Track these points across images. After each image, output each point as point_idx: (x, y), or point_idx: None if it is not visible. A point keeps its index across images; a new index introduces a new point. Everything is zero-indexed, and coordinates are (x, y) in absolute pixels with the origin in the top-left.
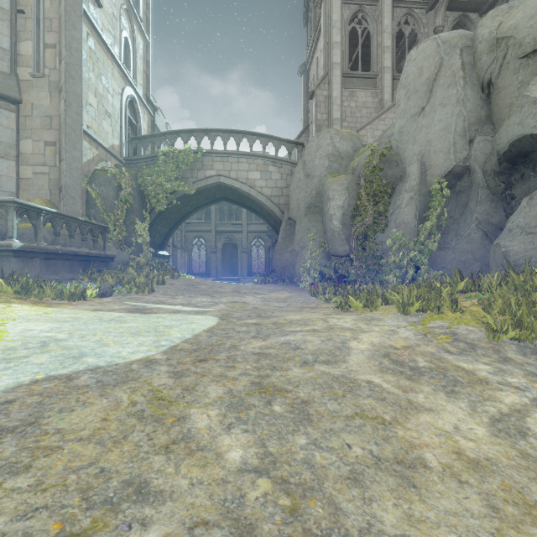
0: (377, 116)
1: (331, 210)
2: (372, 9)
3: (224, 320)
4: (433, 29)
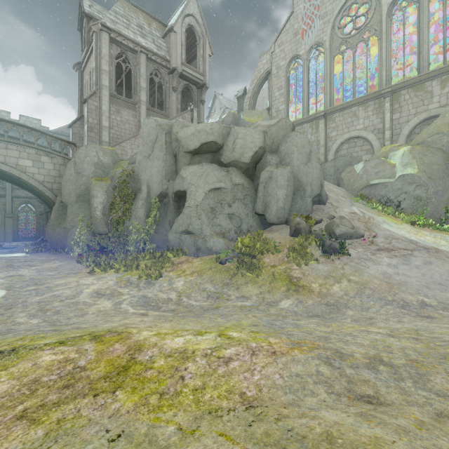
0: (134, 135)
1: (95, 204)
2: (133, 56)
3: (11, 290)
4: (172, 87)
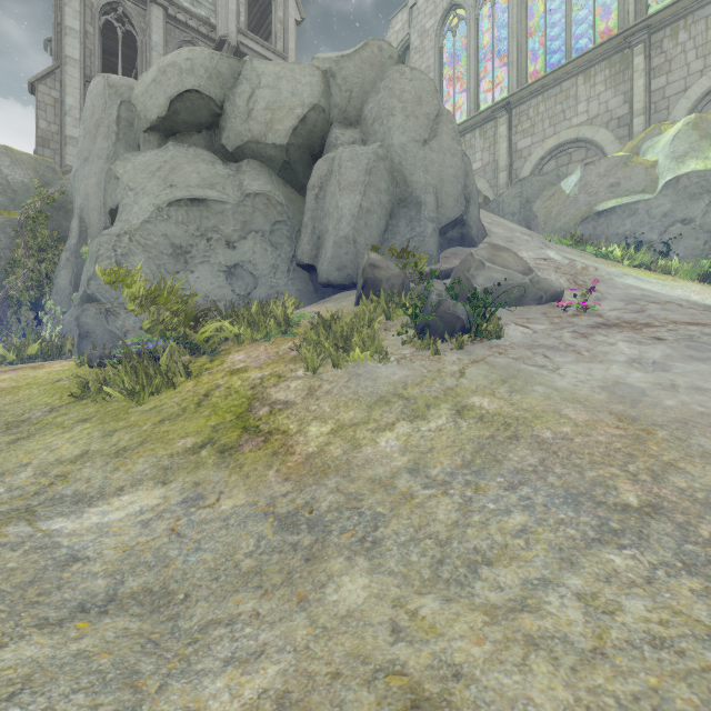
0: None
1: None
2: (139, 12)
3: None
4: None
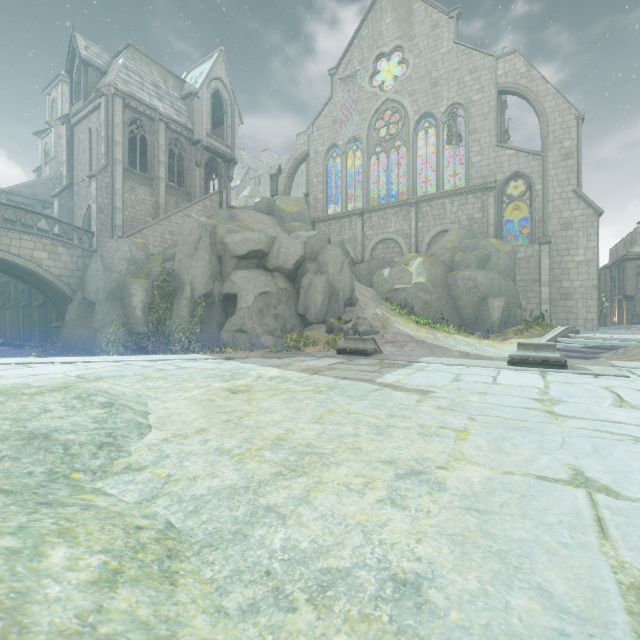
0: (157, 221)
1: (135, 303)
2: (149, 123)
3: None
4: (195, 161)
